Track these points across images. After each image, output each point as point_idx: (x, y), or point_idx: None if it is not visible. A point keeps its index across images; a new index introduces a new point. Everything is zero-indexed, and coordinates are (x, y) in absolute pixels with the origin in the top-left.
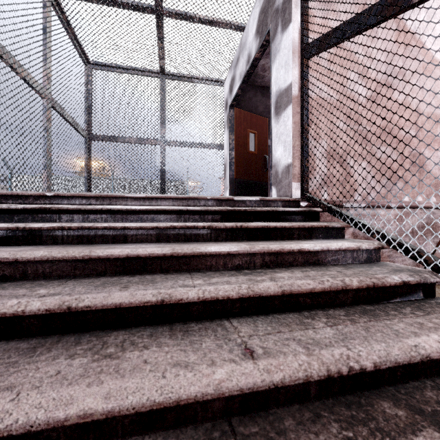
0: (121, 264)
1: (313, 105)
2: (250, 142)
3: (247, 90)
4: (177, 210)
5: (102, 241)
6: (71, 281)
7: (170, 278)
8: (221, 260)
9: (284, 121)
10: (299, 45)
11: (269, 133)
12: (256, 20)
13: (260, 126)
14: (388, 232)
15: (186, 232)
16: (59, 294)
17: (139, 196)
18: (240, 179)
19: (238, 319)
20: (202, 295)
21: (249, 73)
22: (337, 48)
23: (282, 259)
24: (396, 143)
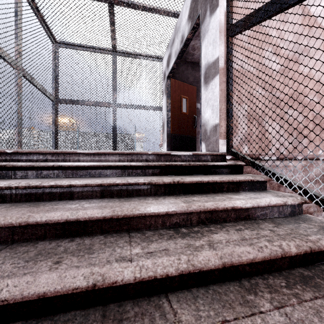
0: (61, 227)
1: (237, 75)
2: (183, 105)
3: (180, 65)
4: (121, 166)
5: (50, 198)
6: (6, 250)
7: (108, 244)
8: (160, 219)
9: (212, 88)
10: (225, 26)
11: (197, 98)
12: (188, 8)
13: (191, 92)
14: (296, 180)
15: (128, 187)
16: None
17: (90, 152)
18: (175, 134)
19: (178, 295)
20: (139, 274)
21: (182, 51)
22: (256, 29)
23: (216, 216)
24: (302, 107)
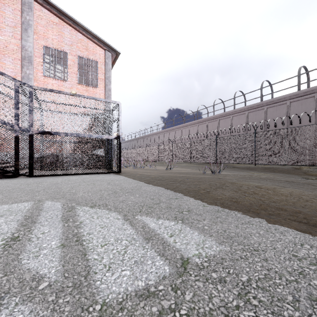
0: None
1: None
2: None
3: None
4: None
5: None
6: None
7: None
8: None
9: None
10: None
11: None
12: None
13: None
14: None
15: None
16: None
17: None
18: None
19: None
20: None
21: None
22: None
23: None
24: None
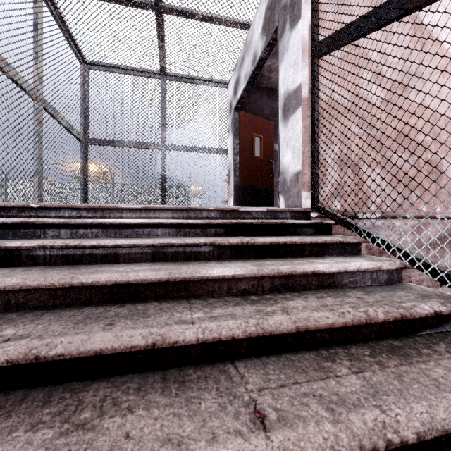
0: (109, 291)
1: (325, 108)
2: (255, 147)
3: (252, 92)
4: (176, 224)
5: (90, 261)
6: (48, 314)
7: (165, 309)
8: (225, 284)
9: (292, 125)
10: (309, 43)
11: (275, 137)
12: (262, 18)
13: (266, 129)
14: (404, 245)
15: (186, 249)
16: (28, 337)
17: (135, 207)
18: (245, 185)
19: (245, 362)
20: (202, 335)
21: (254, 74)
22: (350, 47)
23: (293, 282)
24: (412, 149)
